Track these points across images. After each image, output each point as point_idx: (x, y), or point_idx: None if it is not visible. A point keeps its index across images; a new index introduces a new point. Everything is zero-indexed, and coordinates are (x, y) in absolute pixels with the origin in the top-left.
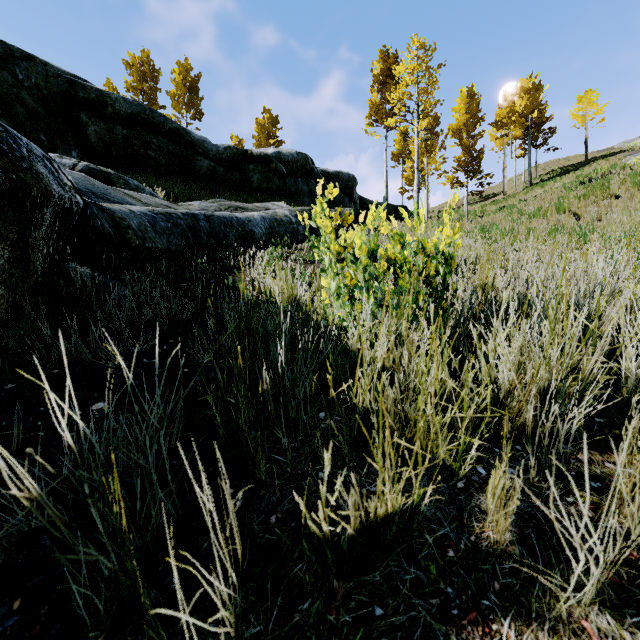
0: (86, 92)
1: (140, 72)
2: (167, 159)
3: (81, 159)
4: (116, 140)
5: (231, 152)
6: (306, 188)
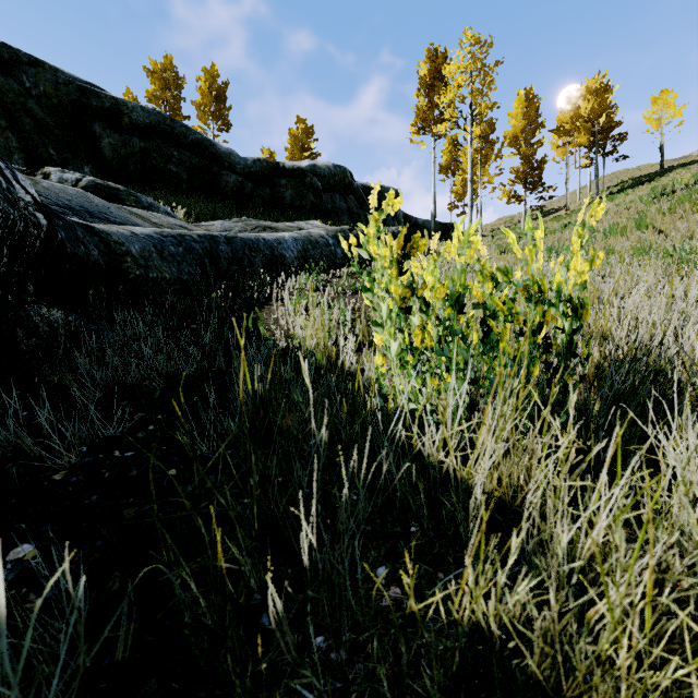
0: (100, 100)
1: (162, 80)
2: (189, 174)
3: (94, 175)
4: (133, 153)
5: (261, 165)
6: (344, 205)
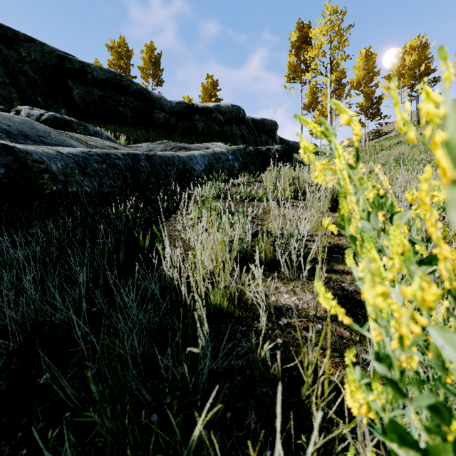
0: (72, 64)
1: (118, 52)
2: (132, 113)
3: (68, 115)
4: (94, 99)
5: (181, 106)
6: (239, 132)
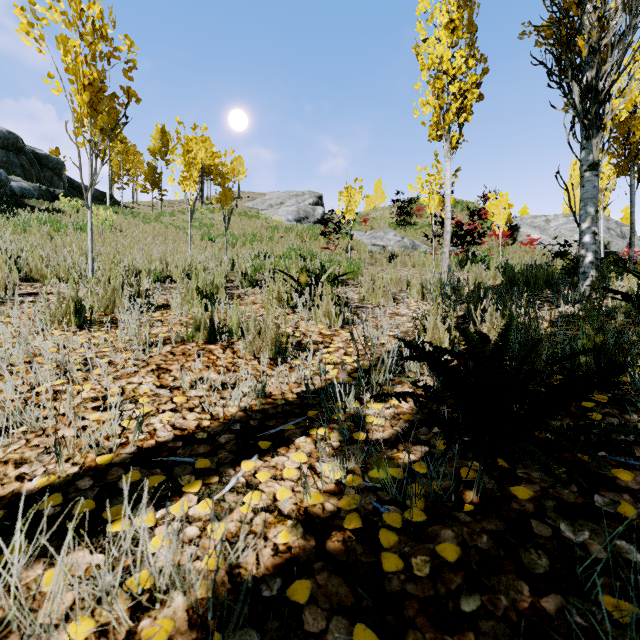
0: None
1: None
2: None
3: None
4: None
5: None
6: (18, 161)
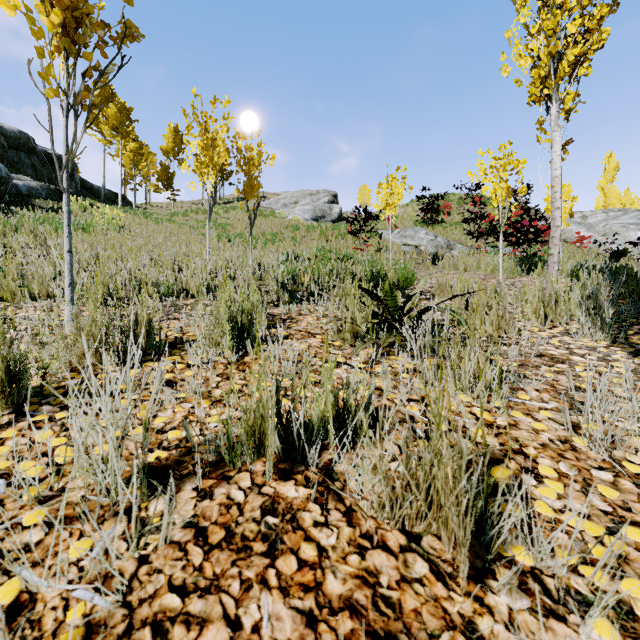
0: None
1: None
2: None
3: None
4: None
5: None
6: (29, 161)
